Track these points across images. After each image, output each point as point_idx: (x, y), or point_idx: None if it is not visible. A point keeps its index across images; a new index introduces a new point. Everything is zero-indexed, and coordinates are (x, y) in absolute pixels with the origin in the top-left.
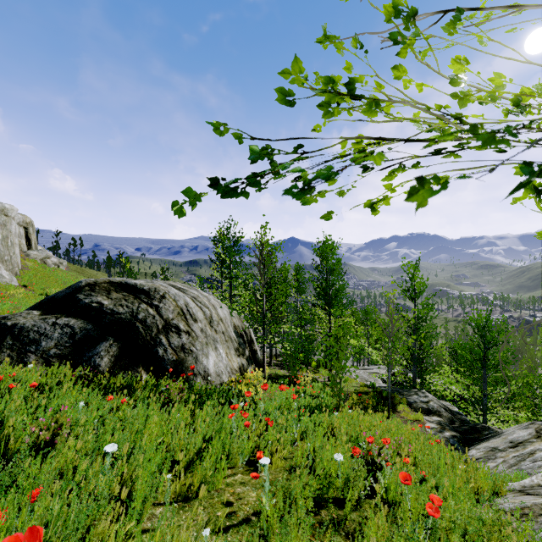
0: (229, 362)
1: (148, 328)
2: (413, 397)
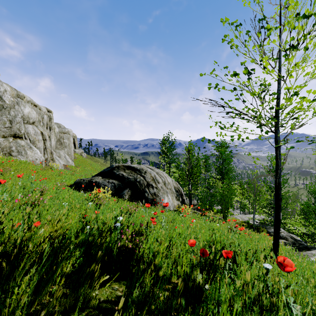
0: (173, 202)
1: (141, 185)
2: (271, 230)
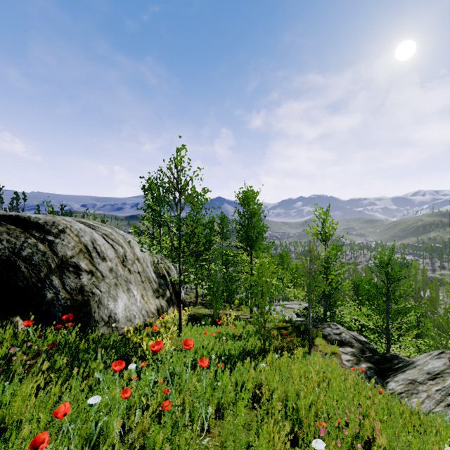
0: (145, 304)
1: (34, 267)
2: (327, 330)
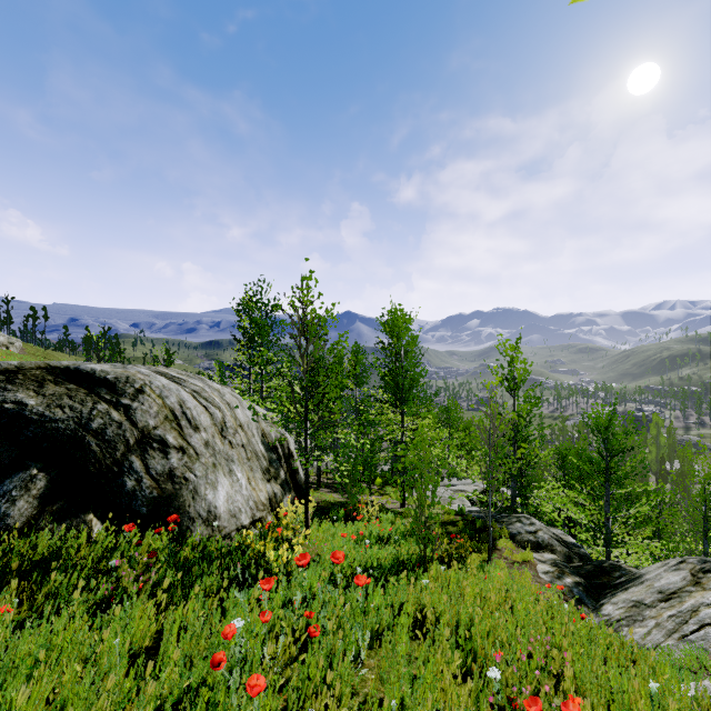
0: (253, 491)
1: (109, 444)
2: (516, 526)
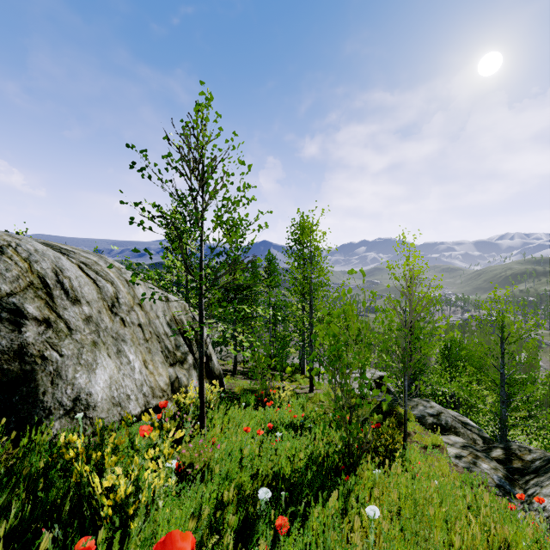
0: (150, 375)
1: None
2: (418, 409)
